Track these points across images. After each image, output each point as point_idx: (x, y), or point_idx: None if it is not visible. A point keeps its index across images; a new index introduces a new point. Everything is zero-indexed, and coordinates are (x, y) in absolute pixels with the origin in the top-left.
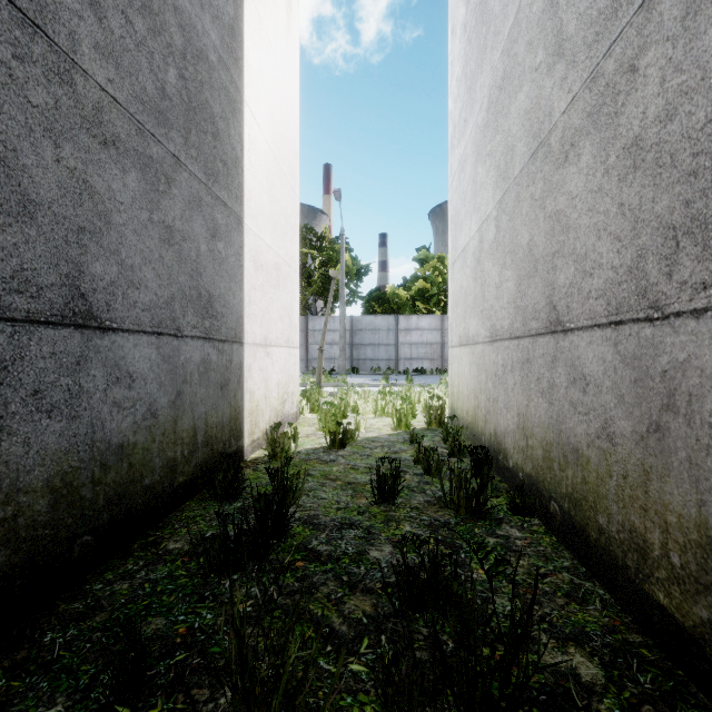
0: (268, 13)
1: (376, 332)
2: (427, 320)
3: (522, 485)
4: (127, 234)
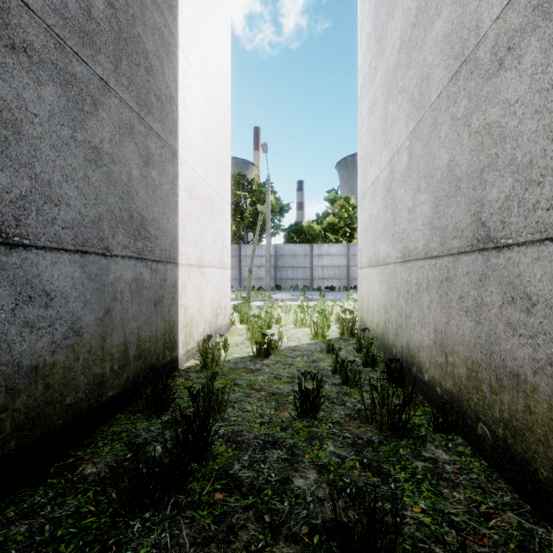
0: None
1: (295, 257)
2: (336, 248)
3: (444, 403)
4: (43, 148)
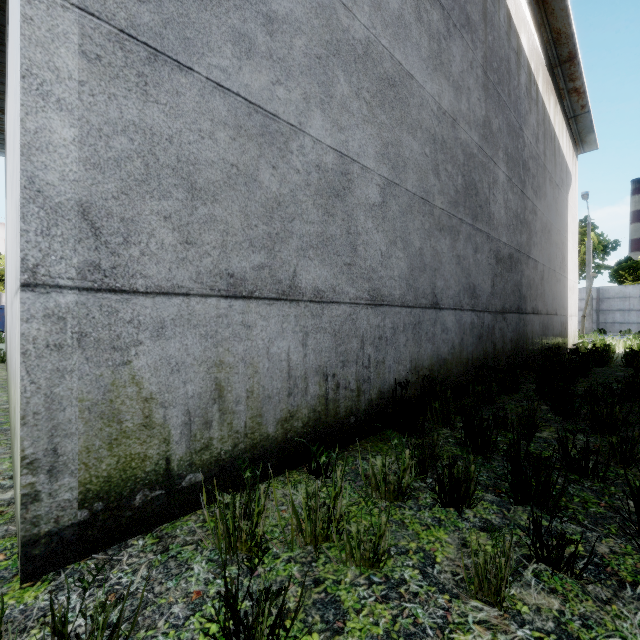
0: (571, 197)
1: (626, 299)
2: None
3: None
4: (558, 296)
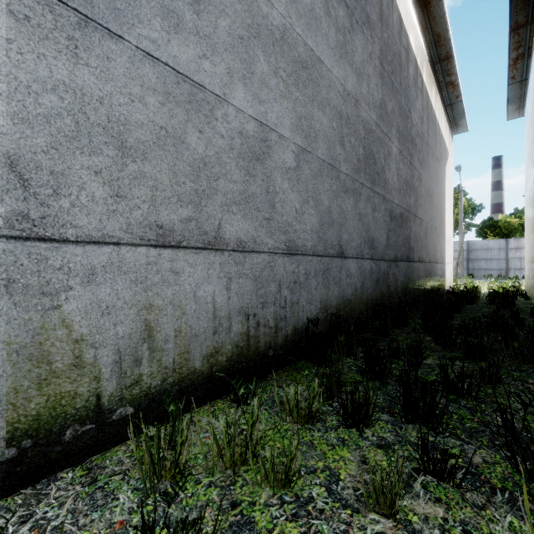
0: (448, 168)
1: (488, 250)
2: None
3: (527, 293)
4: (438, 248)
